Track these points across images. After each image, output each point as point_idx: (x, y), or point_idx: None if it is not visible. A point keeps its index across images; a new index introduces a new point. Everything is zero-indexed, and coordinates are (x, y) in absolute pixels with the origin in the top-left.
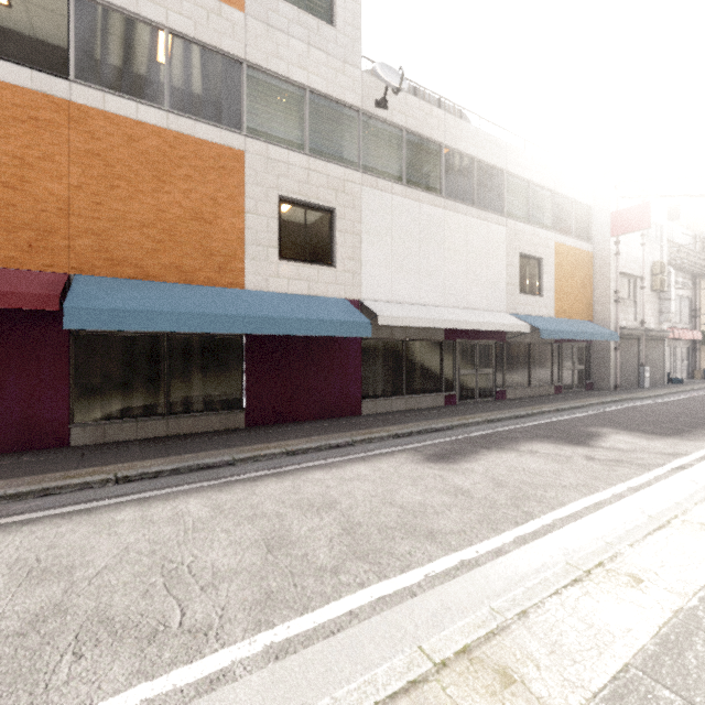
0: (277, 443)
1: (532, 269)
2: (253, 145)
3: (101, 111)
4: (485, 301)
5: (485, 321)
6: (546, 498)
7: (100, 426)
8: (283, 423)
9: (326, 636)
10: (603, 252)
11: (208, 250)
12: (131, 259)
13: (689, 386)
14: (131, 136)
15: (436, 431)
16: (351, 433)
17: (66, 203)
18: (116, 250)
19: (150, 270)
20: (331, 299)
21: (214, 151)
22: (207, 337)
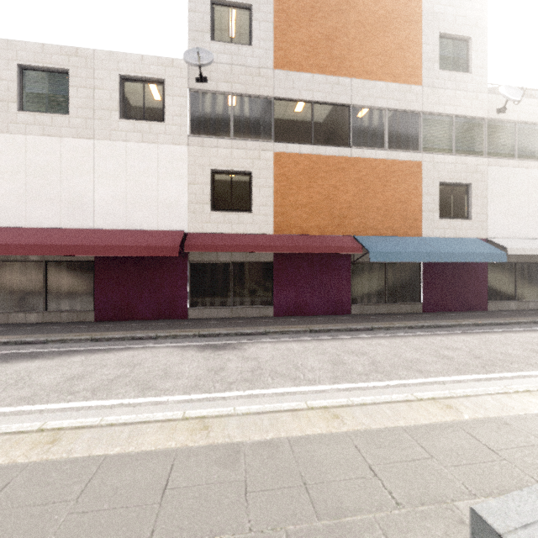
0: (460, 320)
1: None
2: (426, 157)
3: (362, 158)
4: None
5: None
6: None
7: (361, 306)
8: (441, 312)
9: None
10: None
11: (405, 218)
12: (373, 226)
13: None
14: (373, 166)
15: None
16: (500, 319)
17: (349, 203)
18: (367, 223)
19: (380, 231)
20: (469, 239)
21: (407, 165)
22: (402, 263)
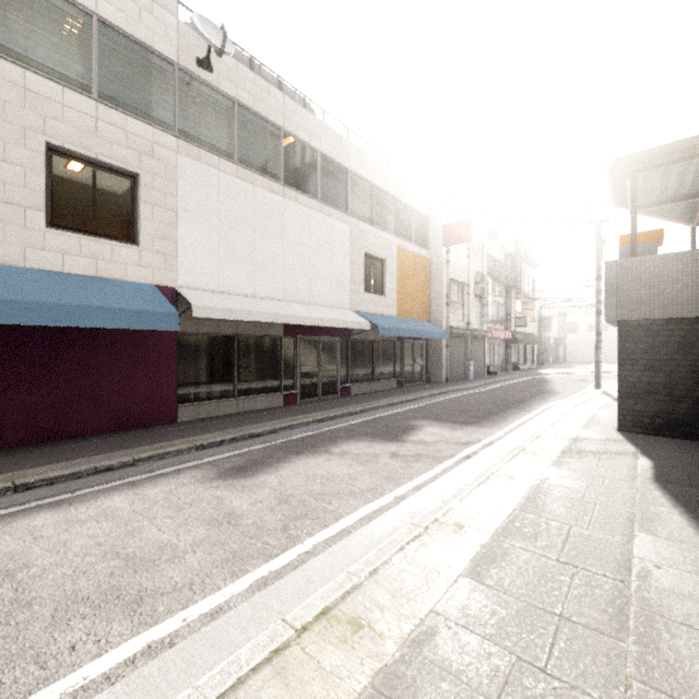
0: (11, 473)
1: (376, 269)
2: None
3: None
4: (328, 297)
5: (325, 317)
6: (326, 512)
7: None
8: (54, 441)
9: None
10: (437, 260)
11: None
12: None
13: (501, 377)
14: None
15: (256, 436)
16: (143, 448)
17: None
18: None
19: None
20: (131, 283)
21: None
22: None
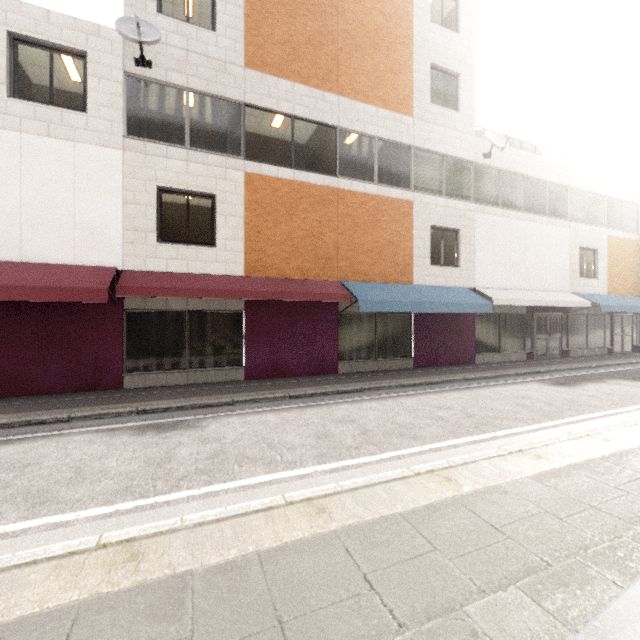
0: (450, 375)
1: (588, 258)
2: (417, 197)
3: (350, 191)
4: (554, 284)
5: (558, 300)
6: None
7: (350, 363)
8: (432, 367)
9: (581, 422)
10: None
11: (396, 263)
12: (362, 271)
13: None
14: (362, 202)
15: (539, 373)
16: (487, 372)
17: (336, 243)
18: (356, 266)
19: (370, 276)
20: (458, 288)
21: (398, 204)
22: (393, 314)
